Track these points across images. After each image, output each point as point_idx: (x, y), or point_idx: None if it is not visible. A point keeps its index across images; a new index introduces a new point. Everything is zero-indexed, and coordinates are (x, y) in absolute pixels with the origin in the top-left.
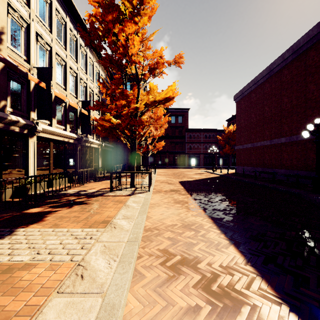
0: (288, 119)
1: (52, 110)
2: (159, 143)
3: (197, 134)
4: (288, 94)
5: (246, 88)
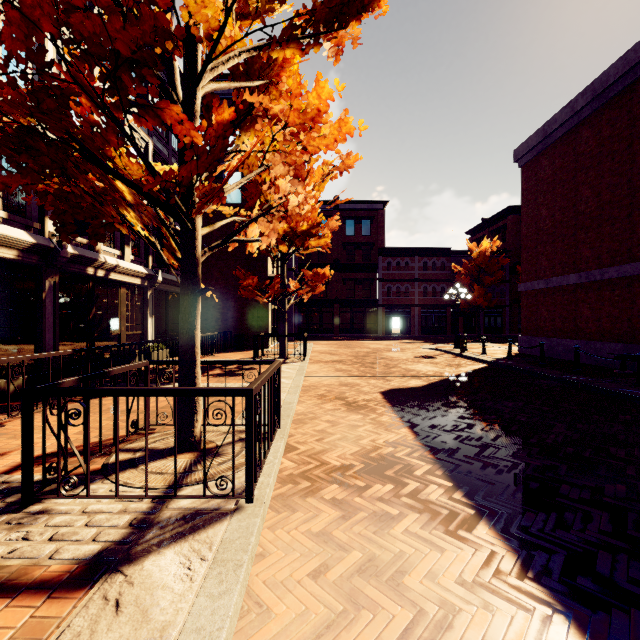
0: None
1: None
2: (317, 271)
3: (406, 261)
4: None
5: (560, 119)
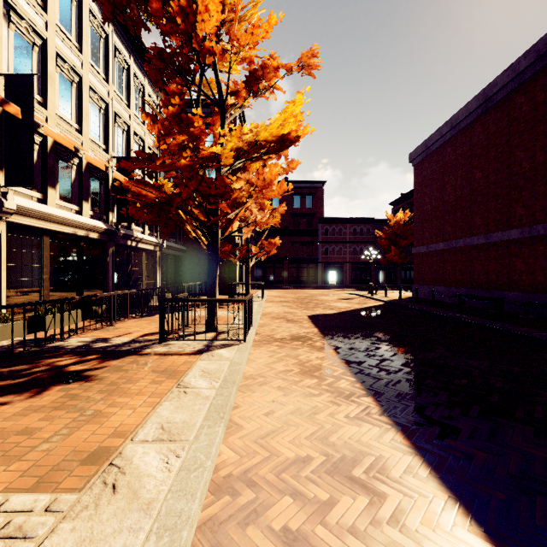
0: (526, 192)
1: (48, 170)
2: (270, 241)
3: (340, 228)
4: (526, 143)
5: (434, 138)
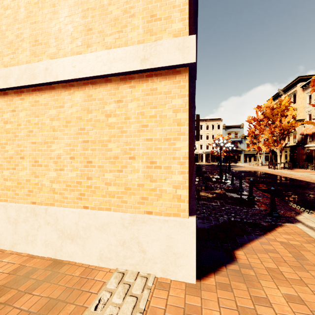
0: None
1: None
2: None
3: None
4: None
5: None
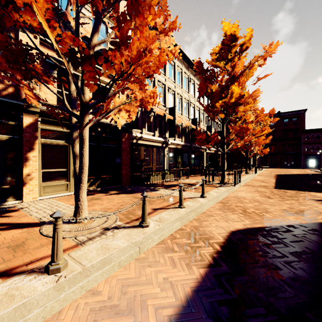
0: None
1: None
2: (265, 149)
3: (317, 134)
4: None
5: None
